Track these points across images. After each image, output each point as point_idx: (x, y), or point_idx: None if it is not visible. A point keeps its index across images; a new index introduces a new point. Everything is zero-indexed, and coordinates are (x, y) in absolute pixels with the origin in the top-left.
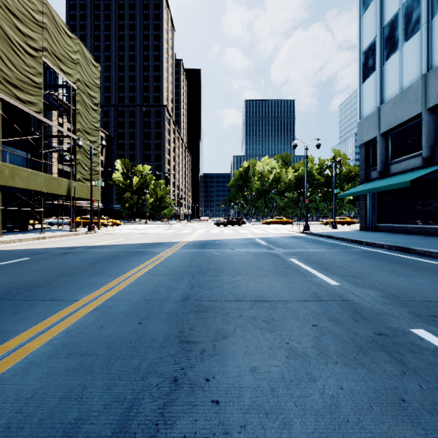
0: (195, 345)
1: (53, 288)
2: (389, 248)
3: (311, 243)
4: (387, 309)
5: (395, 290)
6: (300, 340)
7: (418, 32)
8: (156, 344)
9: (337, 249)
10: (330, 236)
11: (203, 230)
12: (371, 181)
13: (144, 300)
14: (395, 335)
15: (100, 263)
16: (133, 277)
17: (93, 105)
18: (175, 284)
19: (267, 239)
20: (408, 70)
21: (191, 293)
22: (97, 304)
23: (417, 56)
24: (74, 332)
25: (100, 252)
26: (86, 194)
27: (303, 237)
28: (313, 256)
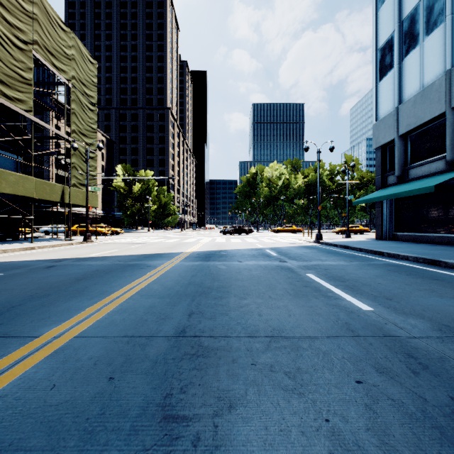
0: (185, 425)
1: (13, 317)
2: (415, 260)
3: (326, 255)
4: (450, 351)
5: (447, 319)
6: (344, 413)
7: (441, 25)
8: (126, 424)
9: (357, 261)
10: (346, 246)
11: (208, 240)
12: (389, 187)
13: (124, 337)
14: None
15: (85, 279)
16: (119, 300)
17: (90, 105)
18: (169, 310)
19: (277, 250)
20: (430, 67)
21: (189, 325)
22: (60, 344)
23: (440, 51)
24: (9, 398)
25: (90, 266)
26: (82, 200)
27: (316, 247)
28: (332, 270)
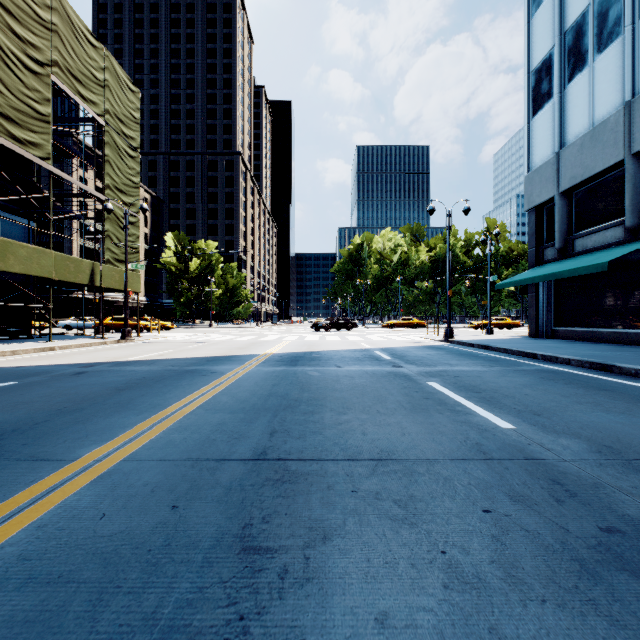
0: (270, 557)
1: (40, 436)
2: (579, 364)
3: (458, 358)
4: (608, 476)
5: (610, 439)
6: (465, 545)
7: (618, 39)
8: (197, 555)
9: (499, 366)
10: (485, 346)
11: (295, 337)
12: (546, 264)
13: (188, 459)
14: (637, 533)
15: (129, 390)
16: (177, 415)
17: (129, 150)
18: (244, 428)
19: (391, 351)
20: (603, 97)
21: (270, 446)
22: (106, 468)
23: (617, 75)
24: (50, 529)
25: (133, 372)
26: (119, 282)
27: (445, 347)
28: (464, 378)
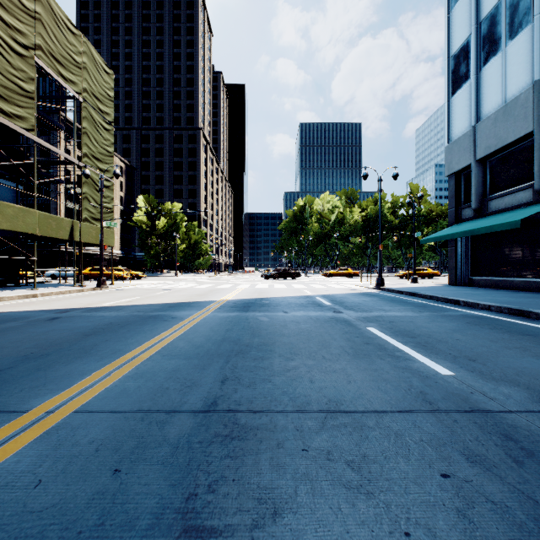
0: None
1: None
2: (498, 310)
3: (390, 304)
4: None
5: None
6: (429, 523)
7: (527, 26)
8: None
9: (428, 312)
10: (413, 293)
11: (247, 285)
12: (464, 222)
13: (138, 411)
14: None
15: (95, 335)
16: (135, 361)
17: (105, 124)
18: (197, 375)
19: (331, 298)
20: (514, 77)
21: (221, 395)
22: (55, 422)
23: (527, 58)
24: None
25: (102, 318)
26: (95, 238)
27: (377, 294)
28: (398, 323)
